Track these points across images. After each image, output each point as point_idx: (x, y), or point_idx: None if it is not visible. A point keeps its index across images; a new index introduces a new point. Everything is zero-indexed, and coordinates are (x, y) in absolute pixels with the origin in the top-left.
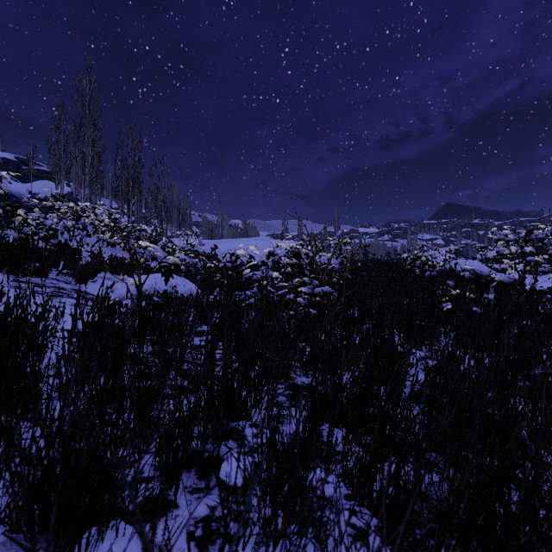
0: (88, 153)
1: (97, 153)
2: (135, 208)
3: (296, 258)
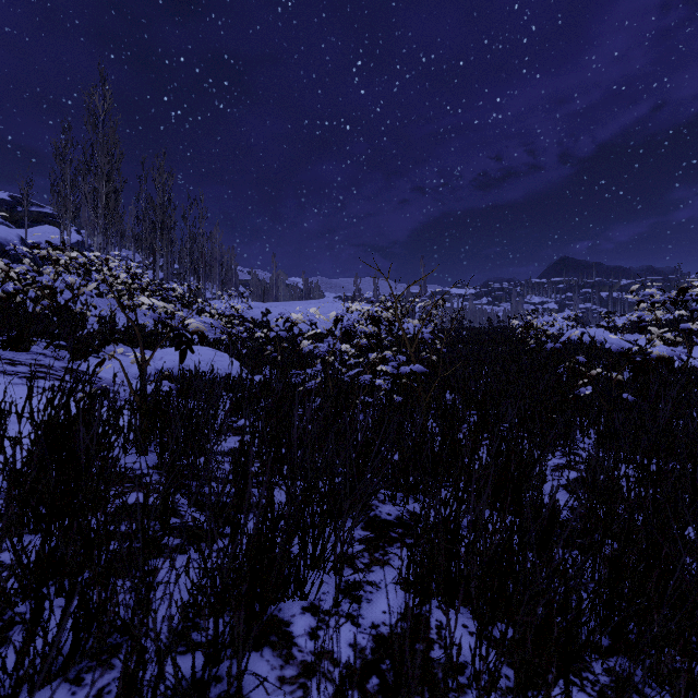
0: (101, 190)
1: (115, 191)
2: (165, 261)
3: (374, 324)
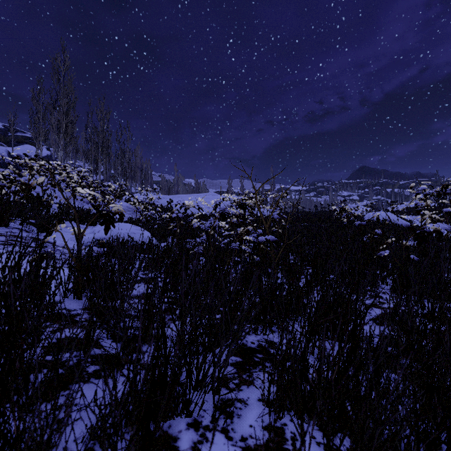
0: (62, 121)
1: (71, 122)
2: (104, 168)
3: (241, 208)
